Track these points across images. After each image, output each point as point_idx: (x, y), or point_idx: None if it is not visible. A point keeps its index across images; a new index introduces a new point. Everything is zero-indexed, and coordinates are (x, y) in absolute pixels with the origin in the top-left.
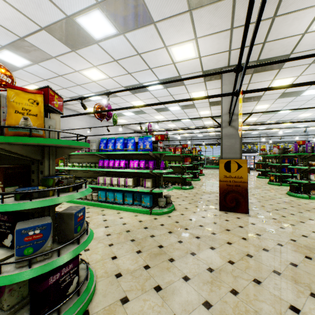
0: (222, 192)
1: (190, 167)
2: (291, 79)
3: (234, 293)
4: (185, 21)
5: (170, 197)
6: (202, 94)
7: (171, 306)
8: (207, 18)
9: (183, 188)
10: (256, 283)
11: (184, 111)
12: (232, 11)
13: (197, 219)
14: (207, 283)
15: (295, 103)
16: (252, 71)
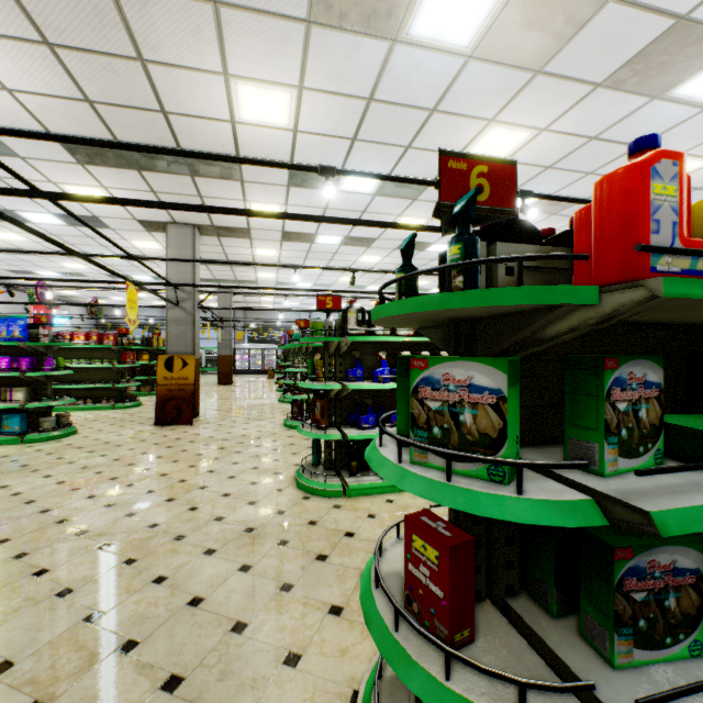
0: (160, 400)
1: (149, 369)
2: (275, 251)
3: (99, 473)
4: (78, 169)
5: (68, 415)
6: (154, 246)
7: (17, 490)
8: (113, 176)
9: (117, 407)
10: (129, 465)
11: (133, 263)
12: (144, 179)
13: (108, 438)
14: (73, 474)
15: (307, 276)
16: (216, 234)
